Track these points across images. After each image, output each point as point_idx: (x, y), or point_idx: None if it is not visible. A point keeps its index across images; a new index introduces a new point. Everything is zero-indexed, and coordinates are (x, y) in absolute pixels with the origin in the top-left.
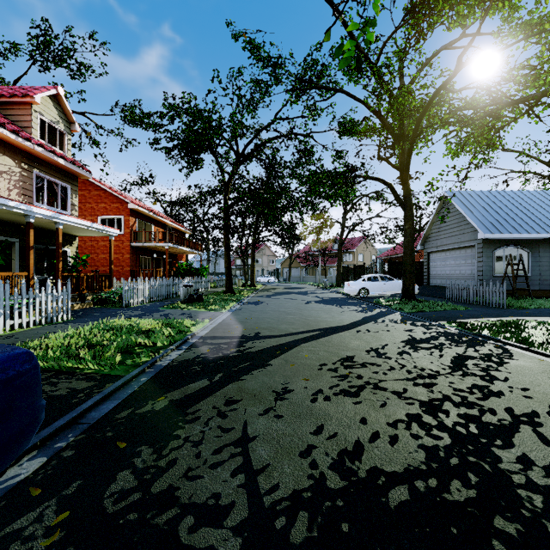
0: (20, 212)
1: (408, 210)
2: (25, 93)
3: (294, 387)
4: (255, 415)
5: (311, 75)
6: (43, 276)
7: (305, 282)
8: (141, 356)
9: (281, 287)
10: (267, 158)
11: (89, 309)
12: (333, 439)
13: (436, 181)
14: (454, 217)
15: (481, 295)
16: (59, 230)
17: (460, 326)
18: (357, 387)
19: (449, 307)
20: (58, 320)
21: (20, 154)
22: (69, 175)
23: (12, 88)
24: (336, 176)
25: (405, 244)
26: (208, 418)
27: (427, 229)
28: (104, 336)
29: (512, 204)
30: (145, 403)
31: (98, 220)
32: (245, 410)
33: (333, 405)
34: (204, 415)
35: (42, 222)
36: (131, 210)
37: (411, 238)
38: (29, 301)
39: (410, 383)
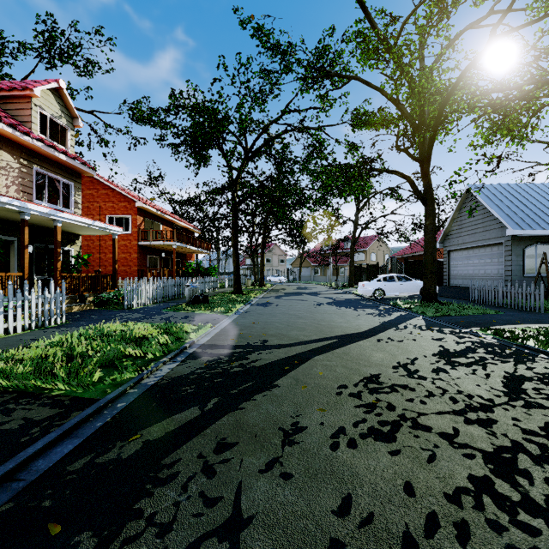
0: (13, 209)
1: (429, 205)
2: (24, 86)
3: (307, 422)
4: (254, 472)
5: (323, 62)
6: (44, 276)
7: (316, 282)
8: (124, 372)
9: (291, 287)
10: (277, 153)
11: (89, 311)
12: (369, 528)
13: (464, 171)
14: (478, 213)
15: (513, 297)
16: (58, 228)
17: (497, 334)
18: (391, 424)
19: (478, 310)
20: (50, 323)
21: (18, 149)
22: (71, 172)
23: (13, 83)
24: (350, 169)
25: (425, 241)
26: (188, 477)
27: (447, 225)
28: (91, 345)
29: (544, 198)
30: (112, 445)
31: (106, 219)
32: (240, 462)
33: (361, 455)
34: (185, 470)
35: (40, 219)
36: (138, 208)
37: (432, 235)
38: (17, 304)
39: (460, 419)
